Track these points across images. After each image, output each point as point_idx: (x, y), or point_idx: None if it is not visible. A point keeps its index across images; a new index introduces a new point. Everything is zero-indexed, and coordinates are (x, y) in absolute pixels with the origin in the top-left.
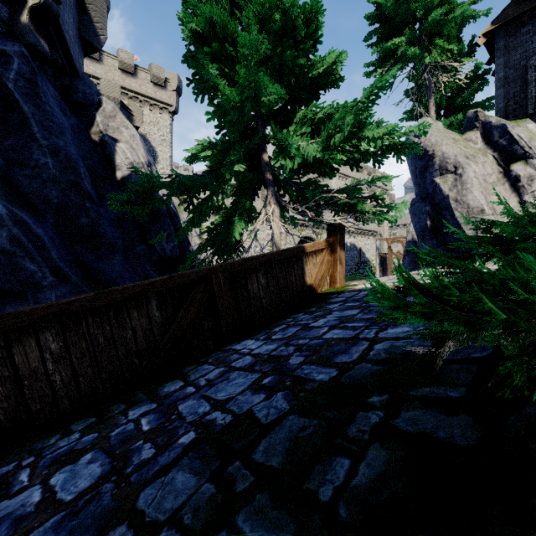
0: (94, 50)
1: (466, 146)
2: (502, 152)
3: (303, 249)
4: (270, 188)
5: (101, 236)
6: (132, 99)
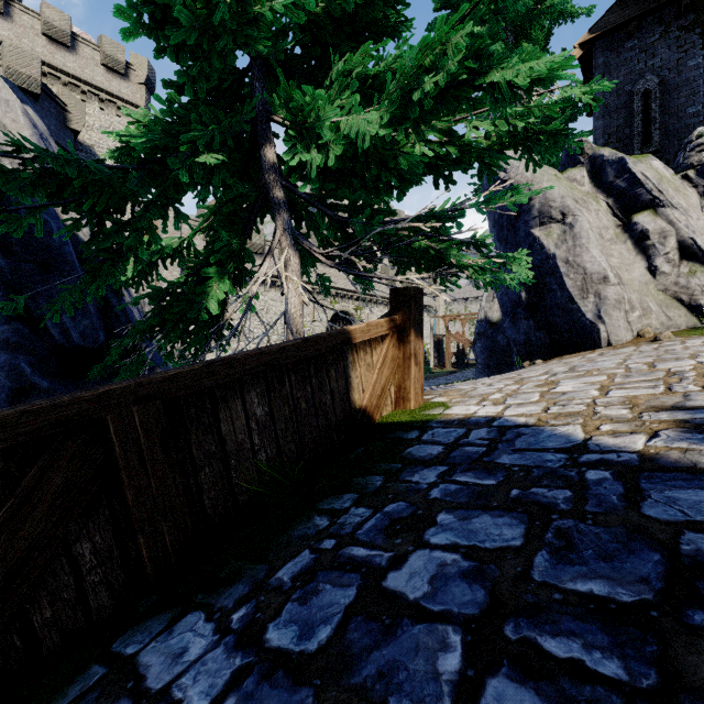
0: None
1: (572, 187)
2: (619, 197)
3: (348, 338)
4: (283, 216)
5: None
6: (68, 87)
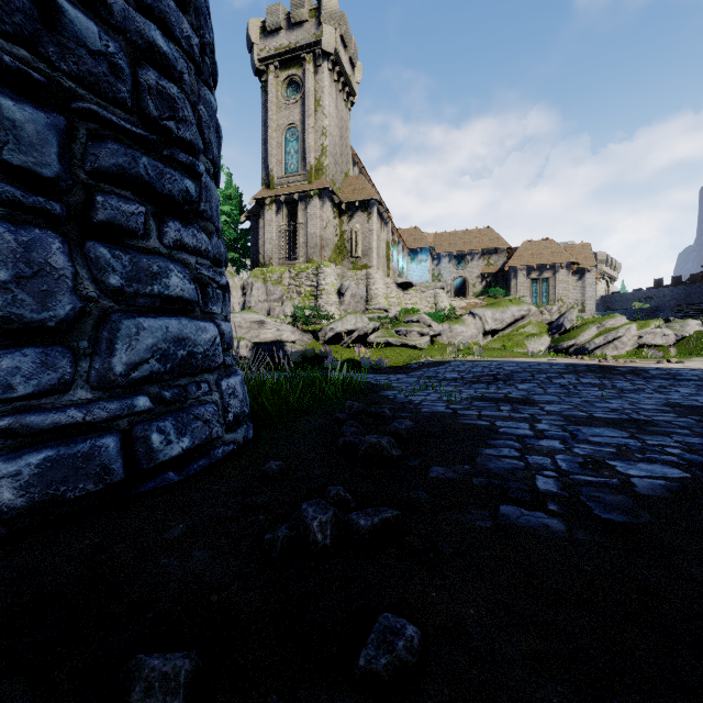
0: None
1: None
2: None
3: None
4: None
5: None
6: None
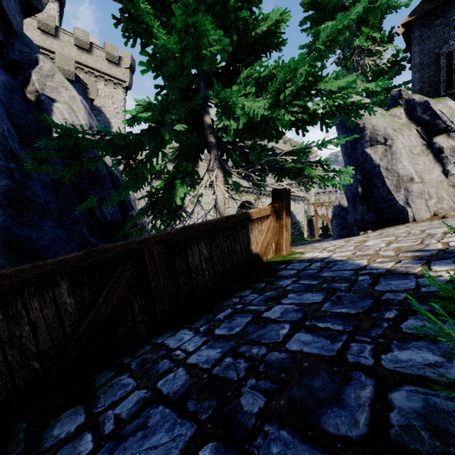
0: (34, 11)
1: (393, 121)
2: (424, 126)
3: (249, 216)
4: (214, 152)
5: (29, 200)
6: (88, 74)
